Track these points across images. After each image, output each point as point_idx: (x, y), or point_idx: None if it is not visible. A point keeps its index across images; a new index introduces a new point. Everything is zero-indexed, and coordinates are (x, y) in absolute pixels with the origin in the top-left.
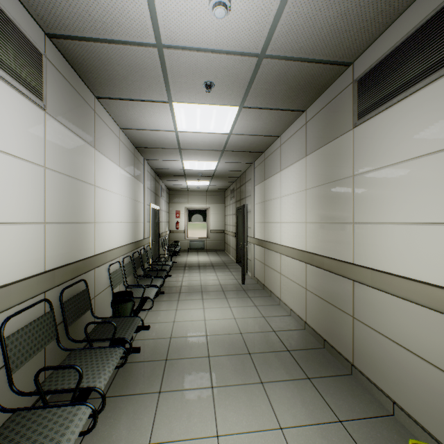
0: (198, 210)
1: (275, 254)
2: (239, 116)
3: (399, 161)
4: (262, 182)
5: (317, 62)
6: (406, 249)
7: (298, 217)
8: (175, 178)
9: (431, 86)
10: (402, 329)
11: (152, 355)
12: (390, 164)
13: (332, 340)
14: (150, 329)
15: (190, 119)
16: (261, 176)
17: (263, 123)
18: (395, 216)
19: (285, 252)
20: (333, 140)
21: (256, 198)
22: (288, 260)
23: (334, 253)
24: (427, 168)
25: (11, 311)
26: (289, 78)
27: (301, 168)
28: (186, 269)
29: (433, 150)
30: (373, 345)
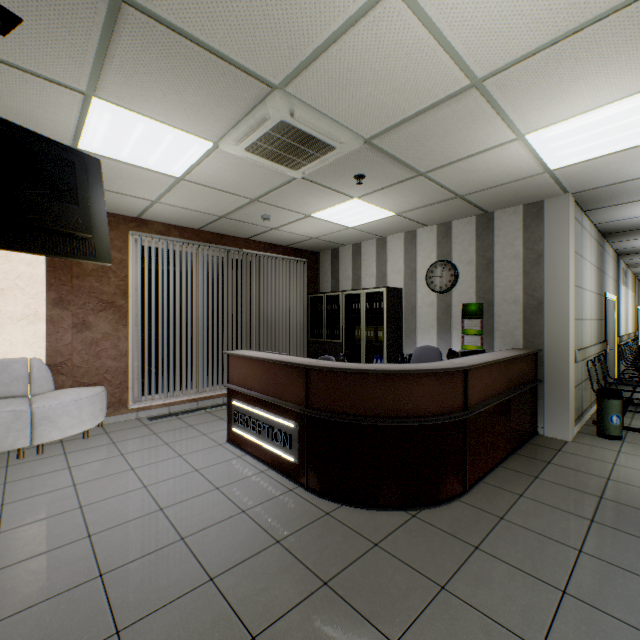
0: None
1: None
2: None
3: None
4: None
5: None
6: None
7: None
8: None
9: None
10: None
11: None
12: None
13: None
14: None
15: None
16: None
17: None
18: None
19: None
20: None
21: None
22: None
23: None
24: None
25: (623, 342)
26: None
27: None
28: None
29: None
30: None
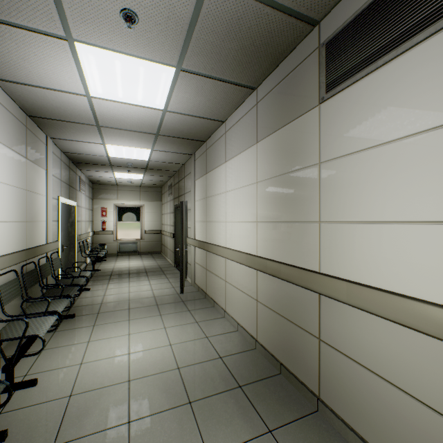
0: (130, 208)
1: (219, 259)
2: (176, 83)
3: (386, 142)
4: (204, 176)
5: (280, 9)
6: (398, 256)
7: (247, 215)
8: (98, 168)
9: (436, 37)
10: (390, 360)
11: (28, 442)
12: (373, 146)
13: (291, 365)
14: (38, 385)
15: (107, 78)
16: (202, 169)
17: (207, 100)
18: (381, 213)
19: (231, 256)
20: (292, 121)
21: (197, 194)
22: (235, 266)
23: (293, 259)
24: (431, 148)
25: None
26: (243, 29)
27: (251, 157)
28: (112, 278)
29: (441, 122)
30: (348, 376)
